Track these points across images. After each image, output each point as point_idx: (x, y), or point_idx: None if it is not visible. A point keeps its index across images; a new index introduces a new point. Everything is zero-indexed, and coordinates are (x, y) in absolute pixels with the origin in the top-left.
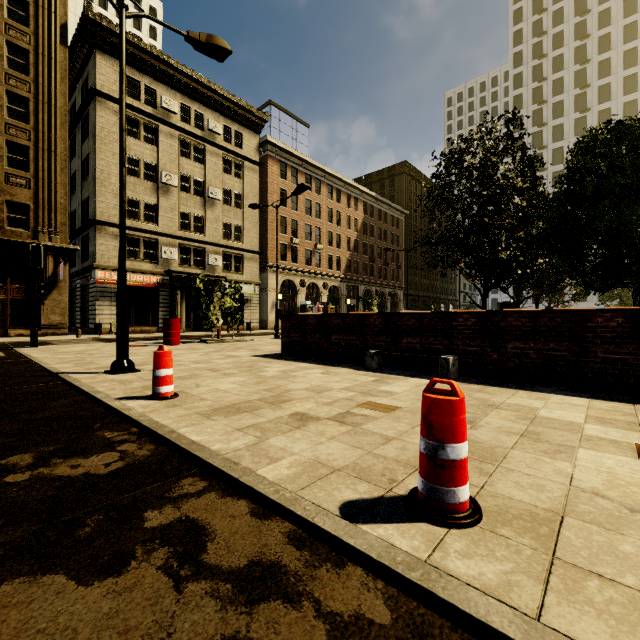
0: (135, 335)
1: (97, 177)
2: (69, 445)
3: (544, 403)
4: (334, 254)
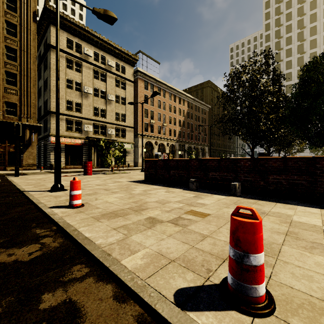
0: (70, 170)
1: (51, 89)
2: (13, 238)
3: (294, 212)
4: (172, 128)
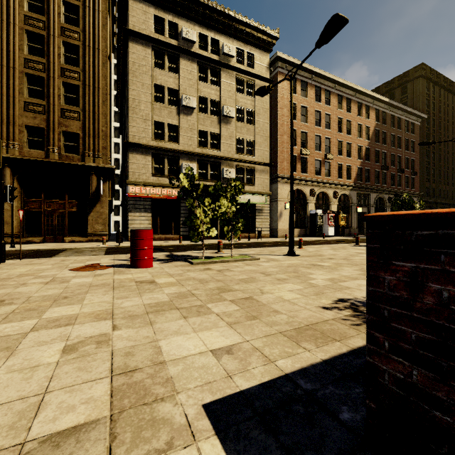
0: (155, 243)
1: (130, 106)
2: None
3: None
4: (344, 163)
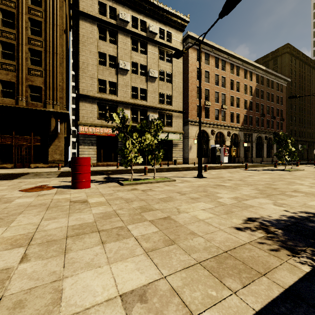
0: (99, 168)
1: (80, 67)
2: None
3: None
4: (235, 112)
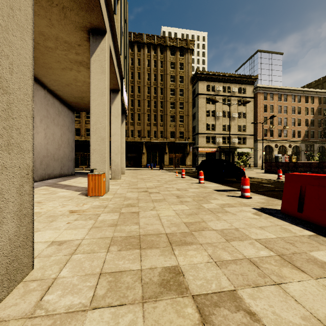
0: None
1: (198, 119)
2: None
3: None
4: (296, 129)
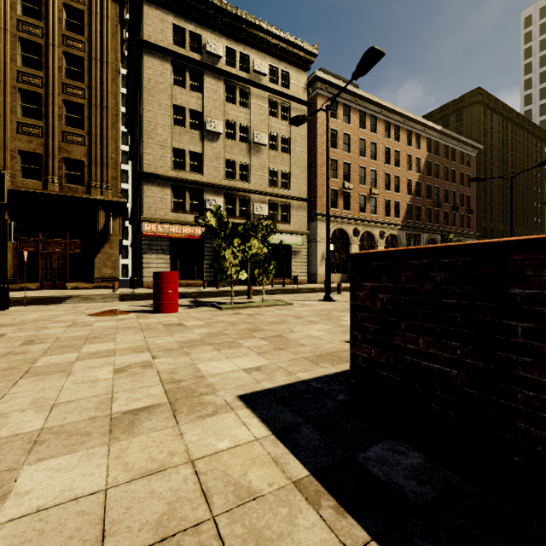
0: None
1: (144, 129)
2: None
3: None
4: (392, 199)
